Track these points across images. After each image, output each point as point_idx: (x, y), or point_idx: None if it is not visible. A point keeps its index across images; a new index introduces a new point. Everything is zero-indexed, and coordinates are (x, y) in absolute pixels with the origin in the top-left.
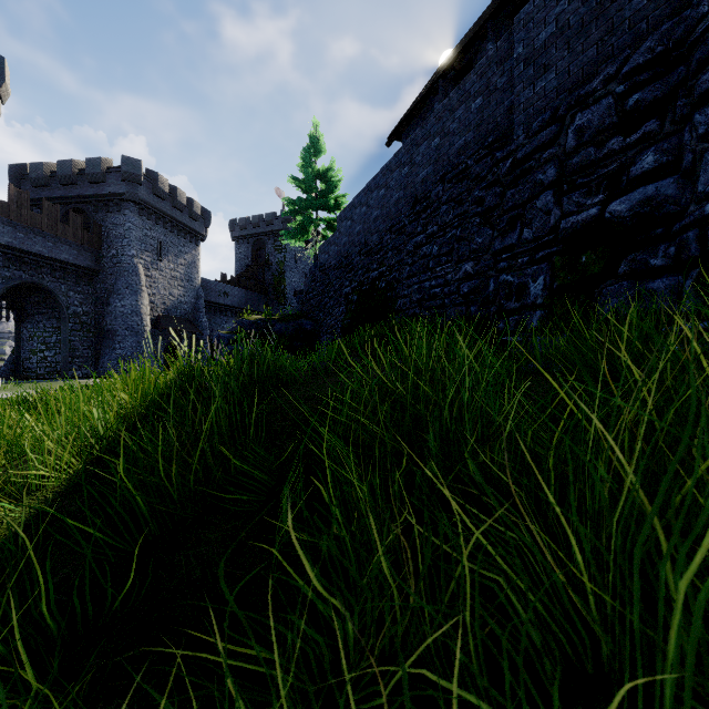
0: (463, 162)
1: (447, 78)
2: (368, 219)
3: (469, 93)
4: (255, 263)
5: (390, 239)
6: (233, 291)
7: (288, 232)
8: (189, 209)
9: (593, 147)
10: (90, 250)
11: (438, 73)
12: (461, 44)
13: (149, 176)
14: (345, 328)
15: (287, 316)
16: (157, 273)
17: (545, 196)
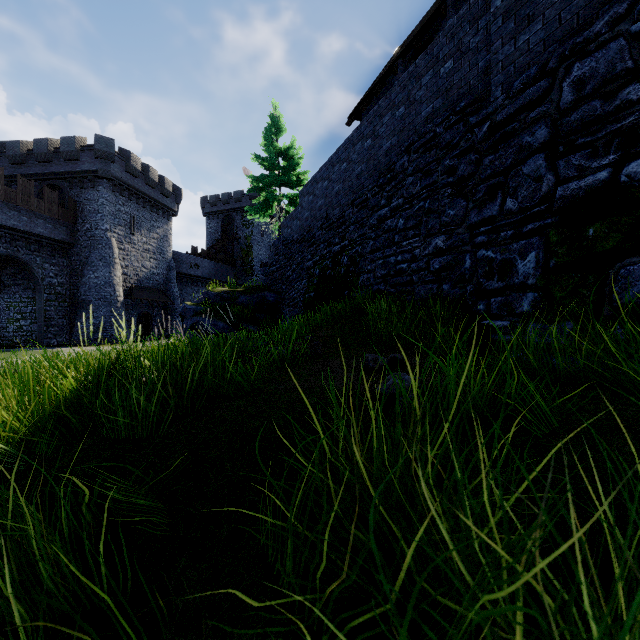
0: (431, 130)
1: (406, 57)
2: (330, 194)
3: (437, 57)
4: (224, 237)
5: (352, 213)
6: (203, 263)
7: (253, 207)
8: (161, 186)
9: (598, 100)
10: (65, 225)
11: (397, 54)
12: (420, 25)
13: (121, 154)
14: (306, 302)
15: (251, 288)
16: (130, 246)
17: (534, 160)
